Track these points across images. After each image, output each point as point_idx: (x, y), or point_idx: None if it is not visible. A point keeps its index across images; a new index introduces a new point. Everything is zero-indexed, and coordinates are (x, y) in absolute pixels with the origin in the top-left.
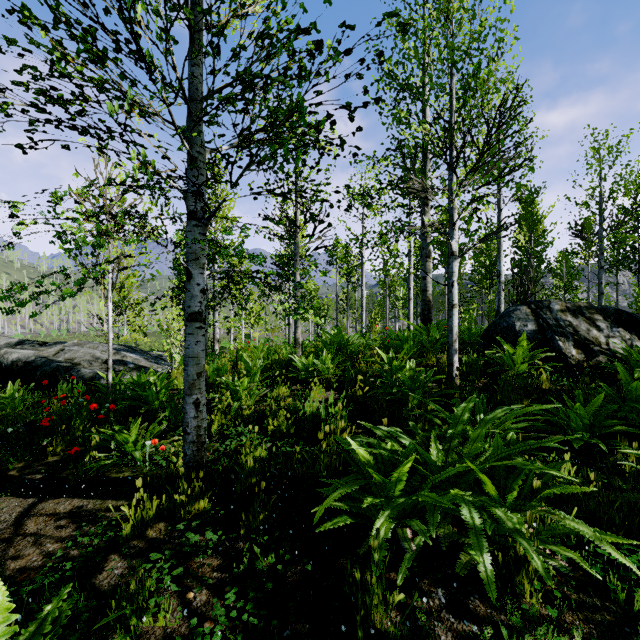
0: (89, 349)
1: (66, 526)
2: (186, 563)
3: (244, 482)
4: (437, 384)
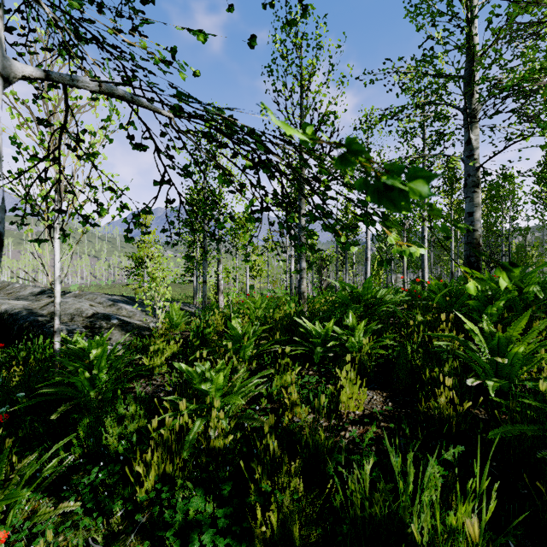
0: (84, 300)
1: None
2: None
3: None
4: None
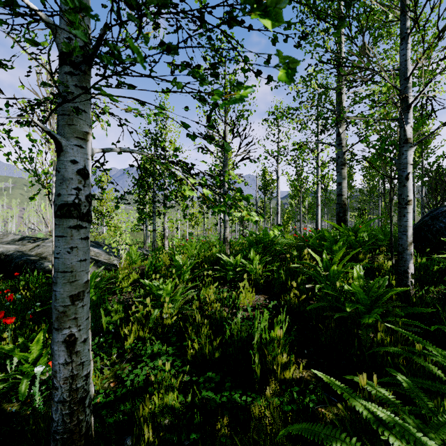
0: None
1: None
2: None
3: None
4: None
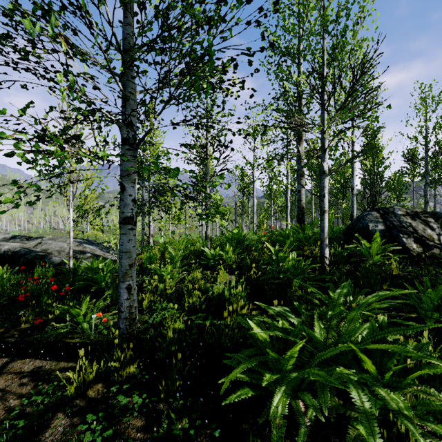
0: (59, 242)
1: (27, 384)
2: (115, 425)
3: (165, 350)
4: (312, 270)
